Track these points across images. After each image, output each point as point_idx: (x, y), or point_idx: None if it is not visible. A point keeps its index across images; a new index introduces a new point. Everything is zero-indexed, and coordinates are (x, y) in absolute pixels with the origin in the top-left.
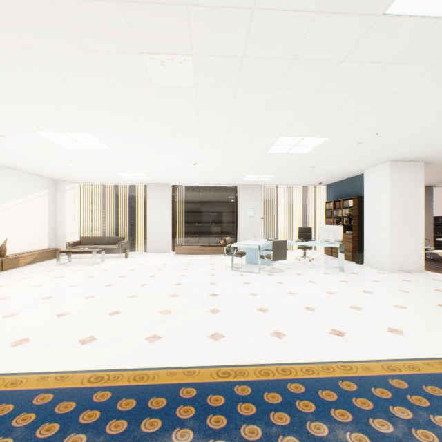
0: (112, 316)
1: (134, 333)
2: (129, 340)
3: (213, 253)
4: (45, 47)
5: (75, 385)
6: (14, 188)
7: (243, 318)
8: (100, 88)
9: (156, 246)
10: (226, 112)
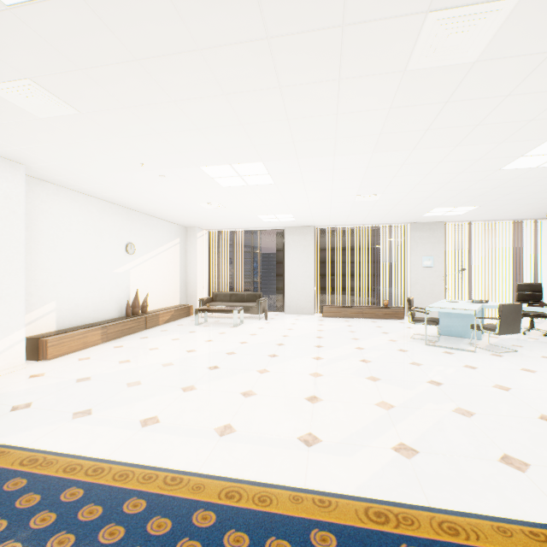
0: (313, 404)
1: (367, 436)
2: (369, 448)
3: (374, 317)
4: (288, 31)
5: (352, 521)
6: (152, 238)
7: (530, 432)
8: (320, 89)
9: (296, 306)
10: (490, 105)
